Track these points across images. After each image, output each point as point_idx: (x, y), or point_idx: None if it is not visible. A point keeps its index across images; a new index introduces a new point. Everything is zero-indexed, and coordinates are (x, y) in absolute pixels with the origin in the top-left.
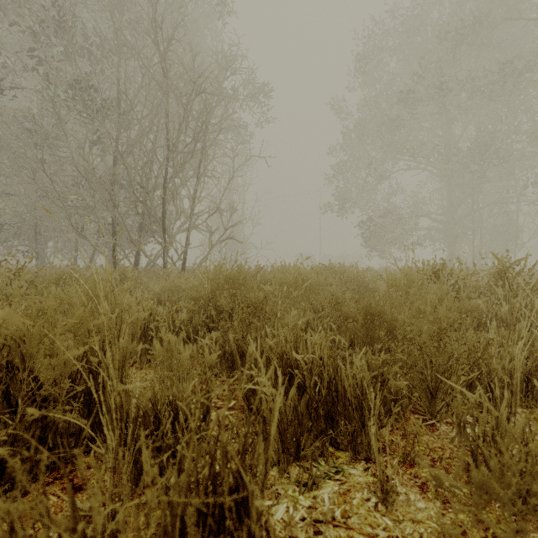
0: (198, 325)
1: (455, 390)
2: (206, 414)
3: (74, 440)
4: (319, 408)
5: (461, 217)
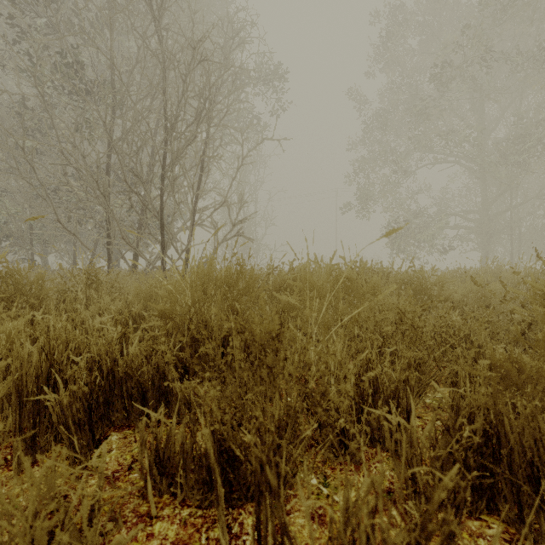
0: (164, 365)
1: None
2: None
3: None
4: None
5: (497, 214)
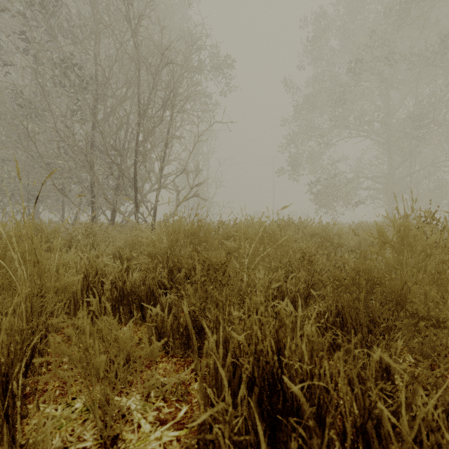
0: (153, 286)
1: None
2: None
3: None
4: None
5: (400, 178)
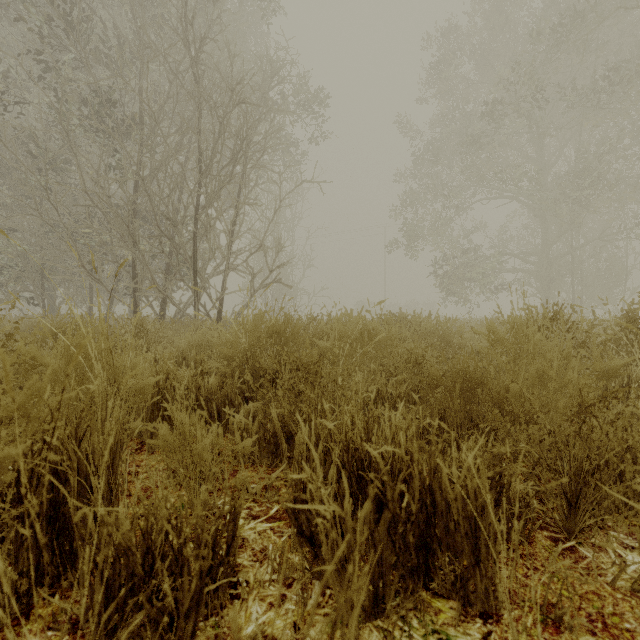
0: (232, 393)
1: (609, 499)
2: (231, 541)
3: (26, 581)
4: (406, 532)
5: (558, 256)
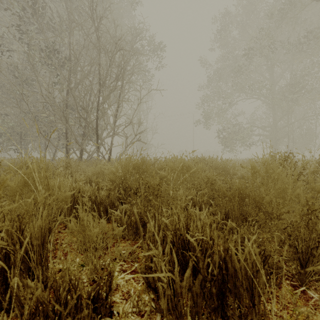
0: (114, 199)
1: None
2: (108, 291)
3: None
4: (211, 286)
5: (281, 128)
